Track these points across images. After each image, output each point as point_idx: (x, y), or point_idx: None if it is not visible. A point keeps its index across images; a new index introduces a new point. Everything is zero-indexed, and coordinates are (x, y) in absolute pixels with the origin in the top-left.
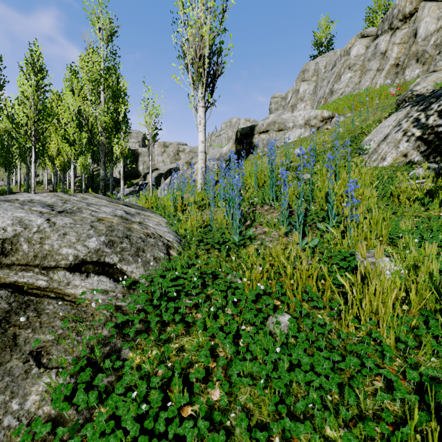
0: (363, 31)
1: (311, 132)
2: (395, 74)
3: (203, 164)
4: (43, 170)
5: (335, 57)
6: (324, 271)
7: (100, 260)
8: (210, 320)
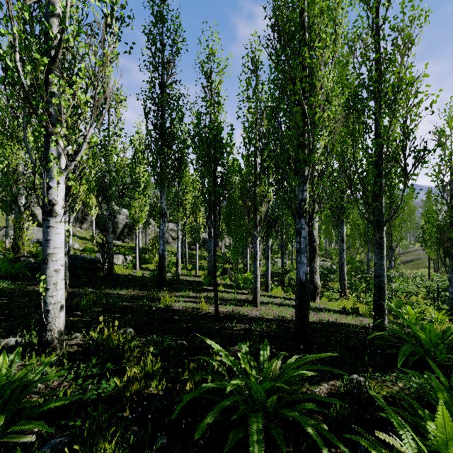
0: None
1: None
2: None
3: None
4: None
5: None
6: None
7: None
8: None
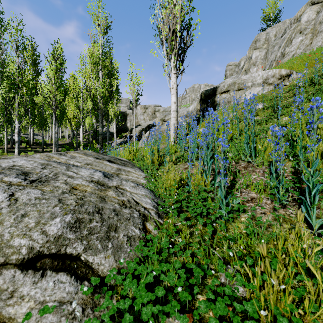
0: None
1: (269, 89)
2: None
3: (175, 120)
4: (65, 128)
5: (285, 26)
6: None
7: (60, 251)
8: None
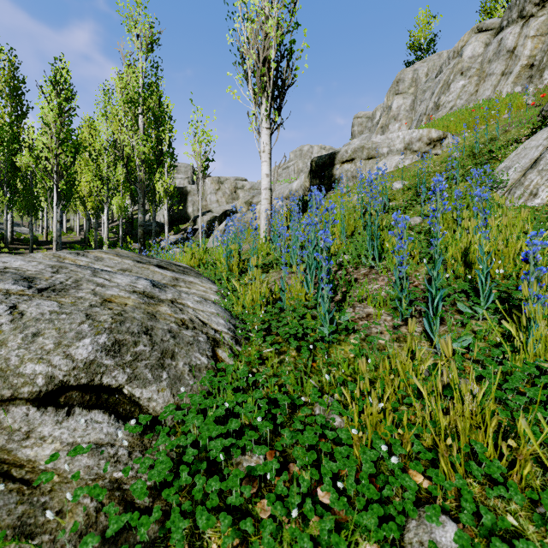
0: (481, 23)
1: (414, 160)
2: (528, 79)
3: (268, 204)
4: (74, 214)
5: (441, 61)
6: (529, 434)
7: (93, 381)
8: (291, 527)
